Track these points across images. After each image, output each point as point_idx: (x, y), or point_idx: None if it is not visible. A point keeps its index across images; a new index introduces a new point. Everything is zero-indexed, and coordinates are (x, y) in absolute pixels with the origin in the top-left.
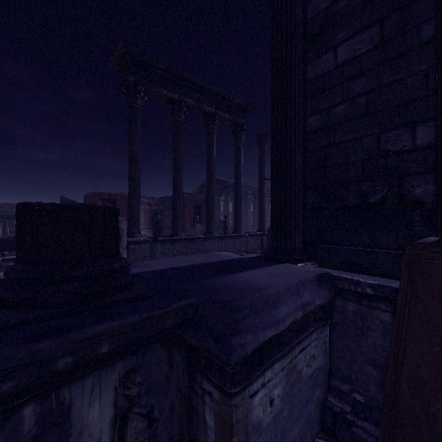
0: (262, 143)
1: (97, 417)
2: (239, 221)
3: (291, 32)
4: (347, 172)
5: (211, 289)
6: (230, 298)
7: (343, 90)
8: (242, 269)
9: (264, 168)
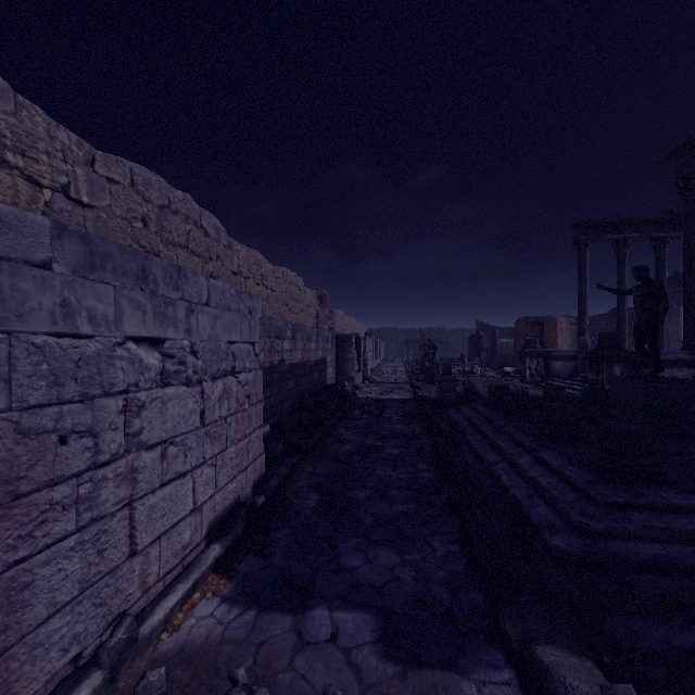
0: None
1: (617, 371)
2: None
3: (691, 258)
4: None
5: None
6: None
7: None
8: None
9: None
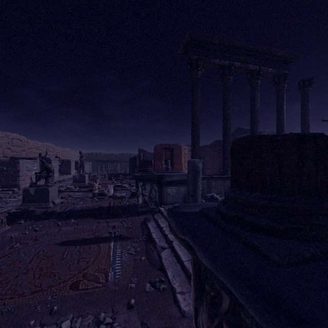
0: (306, 88)
1: None
2: None
3: None
4: None
5: None
6: None
7: None
8: None
9: (308, 112)
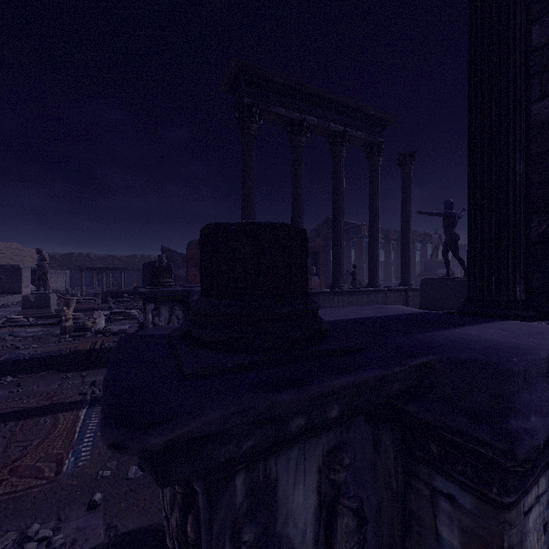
0: (407, 166)
1: (301, 503)
2: (375, 271)
3: None
4: None
5: (440, 345)
6: (488, 359)
7: None
8: (452, 325)
9: (410, 199)
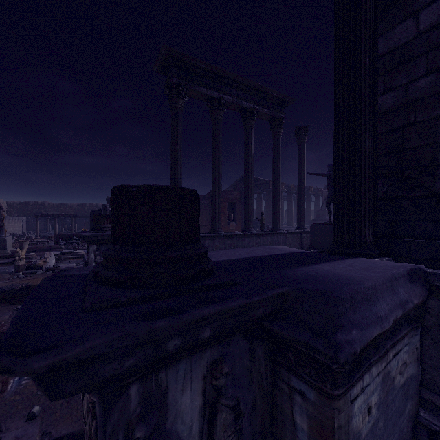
0: (302, 137)
1: (189, 404)
2: (277, 218)
3: (360, 4)
4: (434, 154)
5: (297, 279)
6: (326, 289)
7: (428, 61)
8: (315, 262)
9: (304, 163)
